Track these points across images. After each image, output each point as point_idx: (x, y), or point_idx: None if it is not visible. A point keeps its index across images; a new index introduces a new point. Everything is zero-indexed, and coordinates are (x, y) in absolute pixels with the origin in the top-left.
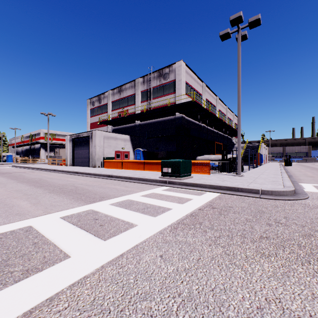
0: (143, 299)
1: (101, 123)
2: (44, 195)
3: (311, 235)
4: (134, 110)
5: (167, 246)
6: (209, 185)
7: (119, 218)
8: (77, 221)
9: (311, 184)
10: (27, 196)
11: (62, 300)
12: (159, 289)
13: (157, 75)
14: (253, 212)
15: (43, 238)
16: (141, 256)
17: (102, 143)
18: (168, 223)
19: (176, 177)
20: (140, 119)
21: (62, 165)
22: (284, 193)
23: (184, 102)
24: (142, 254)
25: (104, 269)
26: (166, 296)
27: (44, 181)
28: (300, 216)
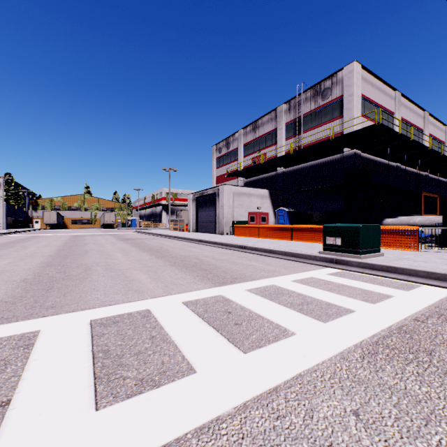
0: None
1: (229, 176)
2: (165, 268)
3: None
4: (275, 152)
5: (364, 391)
6: (426, 271)
7: (262, 316)
8: (203, 311)
9: None
10: (147, 268)
11: None
12: None
13: (311, 95)
14: None
15: (162, 331)
16: (312, 401)
17: (231, 202)
18: (354, 340)
19: (350, 254)
20: (284, 165)
21: (184, 231)
22: None
23: (360, 129)
24: (315, 398)
25: (248, 411)
26: None
27: (165, 250)
28: None
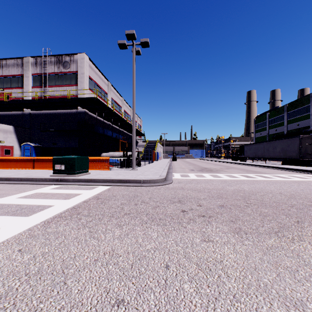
0: None
1: None
2: None
3: (158, 206)
4: (21, 94)
5: (32, 239)
6: (103, 179)
7: None
8: None
9: (180, 173)
10: None
11: None
12: (4, 278)
13: (55, 61)
14: (130, 198)
15: None
16: None
17: None
18: (43, 220)
19: (70, 174)
20: (31, 108)
21: None
22: (158, 181)
23: (87, 97)
24: None
25: None
26: (11, 280)
27: None
28: (159, 195)
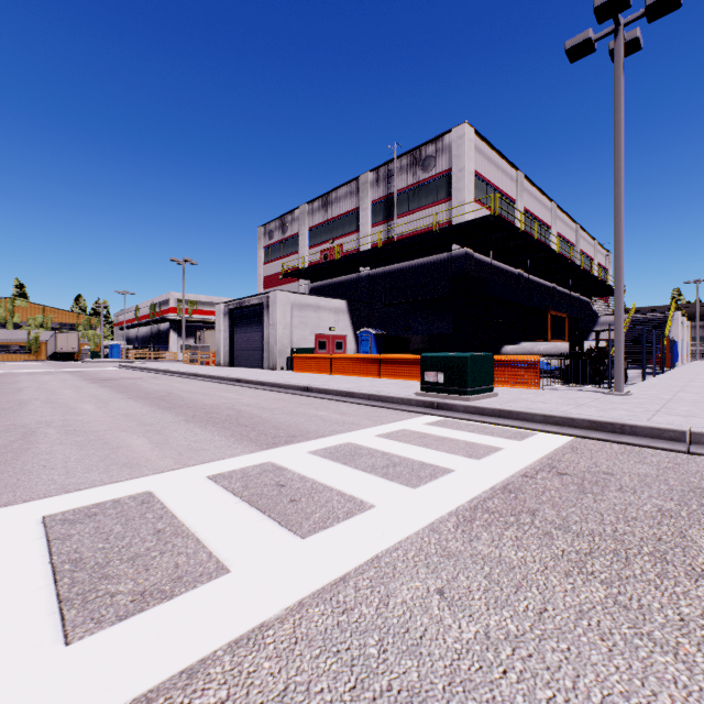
0: None
1: (286, 277)
2: (176, 425)
3: None
4: (356, 243)
5: (453, 566)
6: (543, 414)
7: (330, 487)
8: (241, 487)
9: None
10: (144, 426)
11: (214, 680)
12: (444, 686)
13: (408, 163)
14: (677, 492)
15: (174, 521)
16: (390, 586)
17: (289, 318)
18: (449, 507)
19: (456, 395)
20: (370, 265)
21: (210, 365)
22: None
23: (472, 220)
24: (393, 582)
25: (305, 610)
26: None
27: (177, 397)
28: None
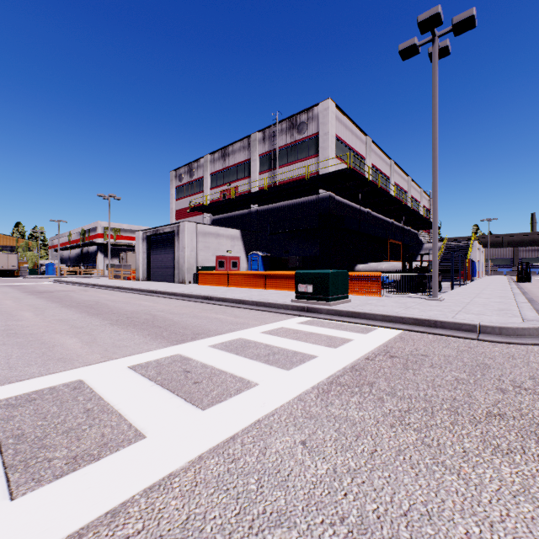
0: (275, 524)
1: (193, 211)
2: (103, 328)
3: None
4: (248, 186)
5: (313, 424)
6: (382, 315)
7: (225, 371)
8: (156, 374)
9: None
10: (76, 329)
11: (132, 517)
12: (303, 507)
13: (287, 127)
14: (468, 367)
15: (101, 401)
16: (267, 440)
17: (195, 243)
18: (312, 383)
19: (321, 301)
20: (258, 203)
21: (131, 280)
22: (526, 332)
23: (334, 171)
24: (270, 438)
25: (204, 461)
26: (318, 522)
27: (104, 306)
28: None
